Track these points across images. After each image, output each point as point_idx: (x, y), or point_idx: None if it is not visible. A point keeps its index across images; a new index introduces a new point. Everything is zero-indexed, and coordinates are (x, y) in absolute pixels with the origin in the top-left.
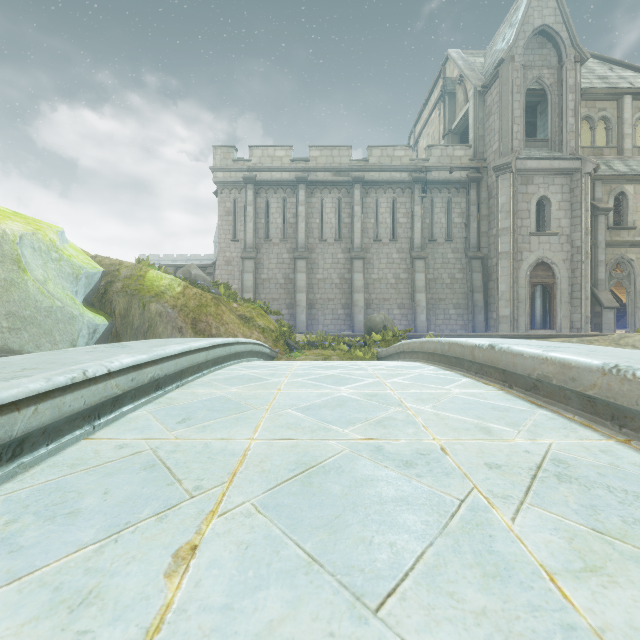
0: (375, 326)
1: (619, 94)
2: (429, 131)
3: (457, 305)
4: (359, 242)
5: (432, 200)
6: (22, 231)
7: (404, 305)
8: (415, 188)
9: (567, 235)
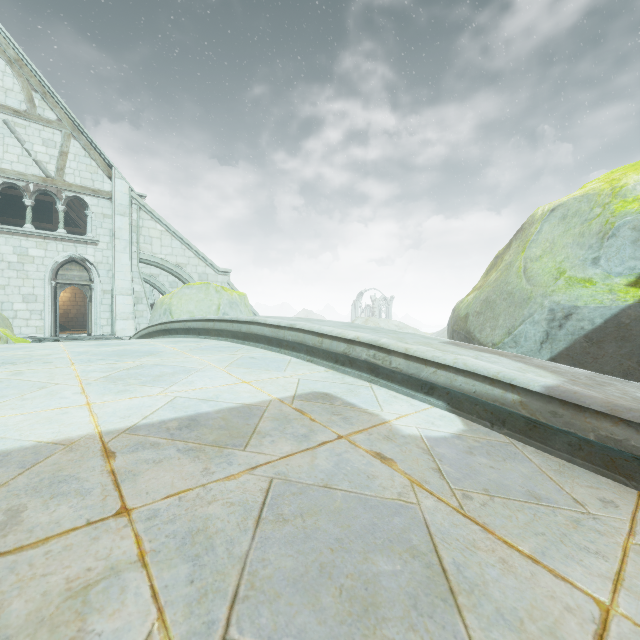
0: None
1: None
2: None
3: None
4: None
5: None
6: (560, 201)
7: None
8: None
9: None
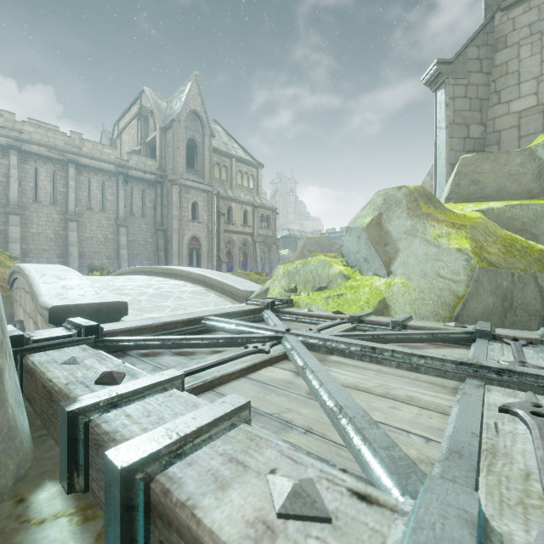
0: (96, 268)
1: (231, 156)
2: (130, 132)
3: (149, 258)
4: (74, 208)
5: (132, 188)
6: None
7: (111, 257)
8: (120, 178)
9: (206, 224)
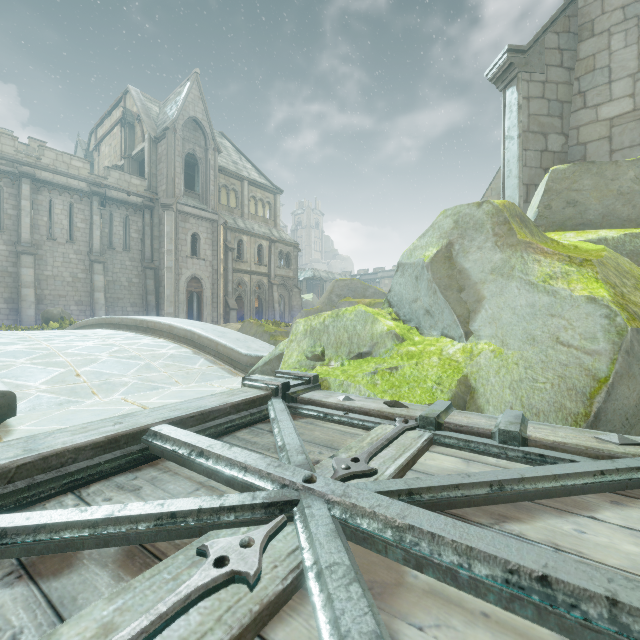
0: (53, 317)
1: (242, 178)
2: (112, 142)
3: (134, 304)
4: (28, 237)
5: (111, 214)
6: None
7: (83, 302)
8: (94, 200)
9: (210, 261)
